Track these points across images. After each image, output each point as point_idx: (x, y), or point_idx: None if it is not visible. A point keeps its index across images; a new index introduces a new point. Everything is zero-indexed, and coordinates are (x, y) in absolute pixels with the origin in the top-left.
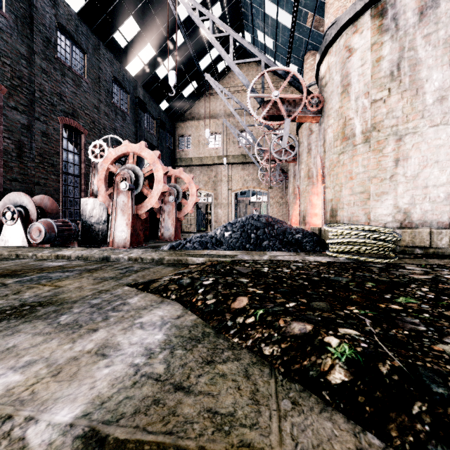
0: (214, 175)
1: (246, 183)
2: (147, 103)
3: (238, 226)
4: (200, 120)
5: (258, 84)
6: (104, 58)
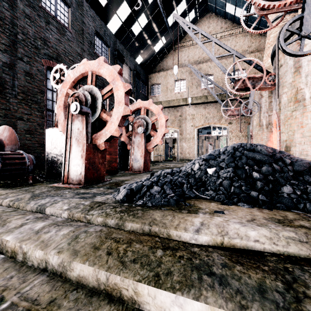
0: (179, 114)
1: (207, 120)
2: (125, 57)
3: (226, 160)
4: (167, 70)
5: (218, 33)
6: (87, 14)
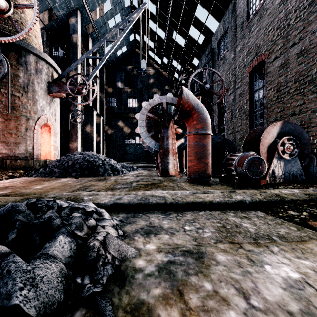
0: None
1: None
2: None
3: None
4: None
5: None
6: None
